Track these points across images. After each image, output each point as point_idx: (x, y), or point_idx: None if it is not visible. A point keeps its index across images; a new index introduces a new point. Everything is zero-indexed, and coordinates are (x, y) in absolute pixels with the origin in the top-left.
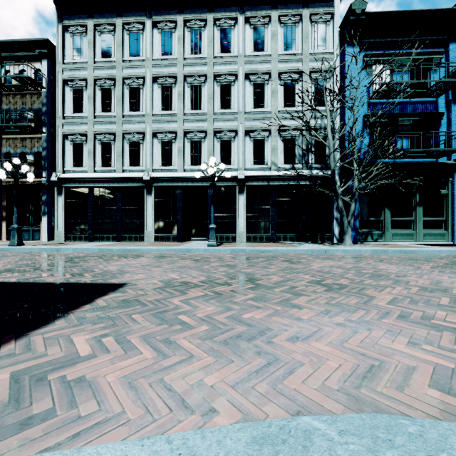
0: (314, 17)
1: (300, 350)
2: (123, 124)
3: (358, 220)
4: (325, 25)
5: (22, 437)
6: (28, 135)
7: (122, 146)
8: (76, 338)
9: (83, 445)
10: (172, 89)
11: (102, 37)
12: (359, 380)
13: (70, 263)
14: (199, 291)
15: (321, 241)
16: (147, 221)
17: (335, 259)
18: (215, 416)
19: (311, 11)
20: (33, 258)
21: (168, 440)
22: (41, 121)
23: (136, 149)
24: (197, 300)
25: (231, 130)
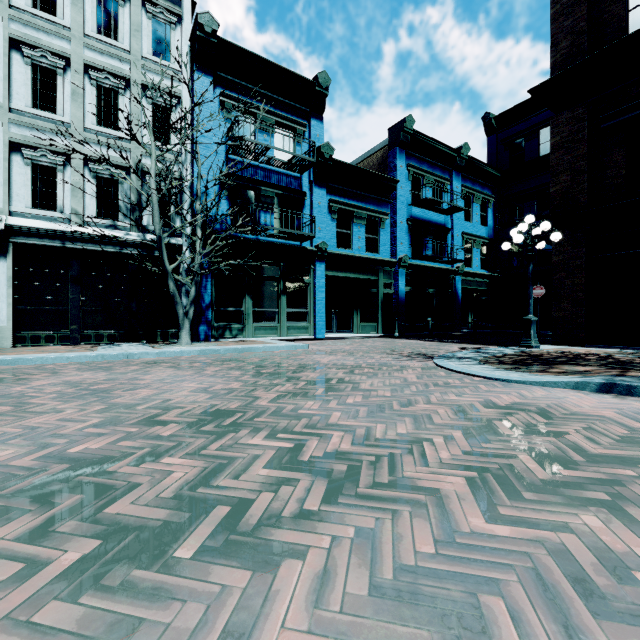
0: (151, 6)
1: None
2: None
3: (211, 310)
4: (169, 27)
5: None
6: None
7: None
8: None
9: None
10: None
11: None
12: None
13: None
14: None
15: (163, 339)
16: None
17: (112, 369)
18: None
19: None
20: None
21: None
22: None
23: None
24: None
25: None
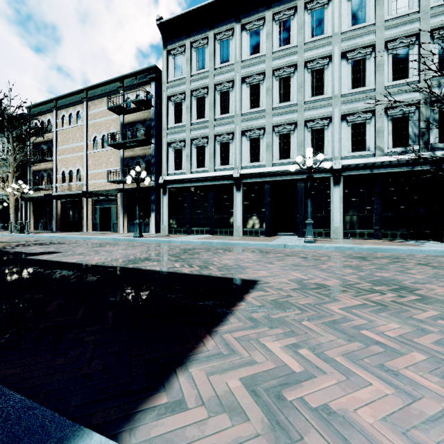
0: None
1: None
2: (215, 127)
3: None
4: None
5: None
6: (142, 147)
7: (214, 147)
8: (267, 343)
9: None
10: (259, 86)
11: (197, 52)
12: None
13: (187, 254)
14: (350, 297)
15: None
16: (236, 216)
17: None
18: None
19: None
20: (156, 248)
21: None
22: (150, 134)
23: (226, 149)
24: (360, 310)
25: (324, 118)
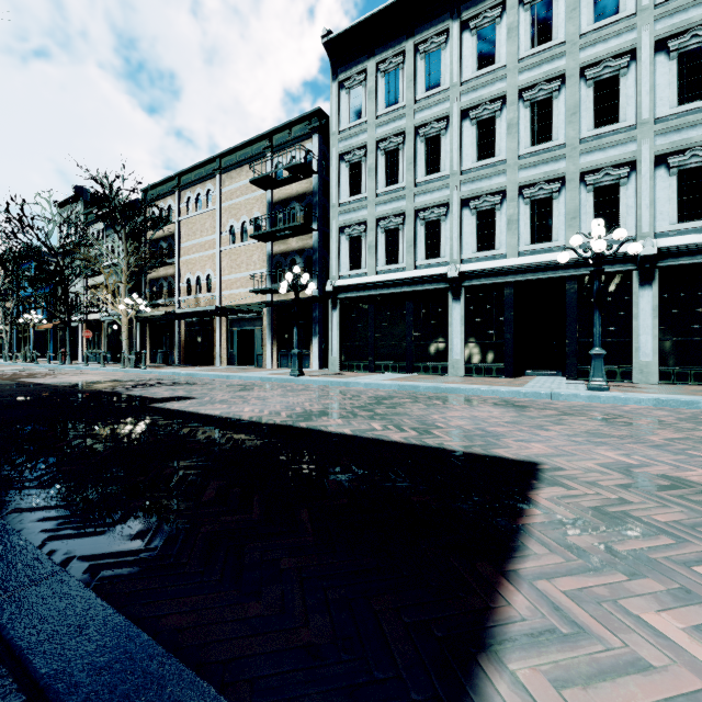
0: None
1: None
2: (416, 197)
3: None
4: None
5: None
6: (298, 237)
7: (415, 230)
8: (647, 616)
9: None
10: (494, 121)
11: (386, 78)
12: None
13: (384, 407)
14: None
15: None
16: (452, 342)
17: None
18: None
19: None
20: (329, 395)
21: None
22: (311, 216)
23: (435, 231)
24: None
25: (619, 164)
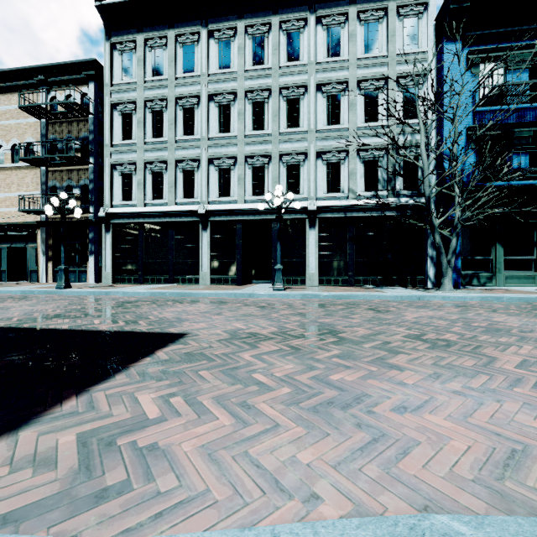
0: (403, 10)
1: (411, 424)
2: (176, 150)
3: (459, 259)
4: (416, 18)
5: (99, 512)
6: (75, 167)
7: (175, 175)
8: (141, 396)
9: (168, 528)
10: (230, 107)
11: (152, 53)
12: (499, 468)
13: (121, 308)
14: (272, 344)
15: (412, 285)
16: (202, 261)
17: (434, 308)
18: (319, 504)
19: (398, 2)
20: (82, 302)
21: (273, 534)
22: (88, 150)
23: (190, 178)
24: (271, 355)
25: (299, 153)
